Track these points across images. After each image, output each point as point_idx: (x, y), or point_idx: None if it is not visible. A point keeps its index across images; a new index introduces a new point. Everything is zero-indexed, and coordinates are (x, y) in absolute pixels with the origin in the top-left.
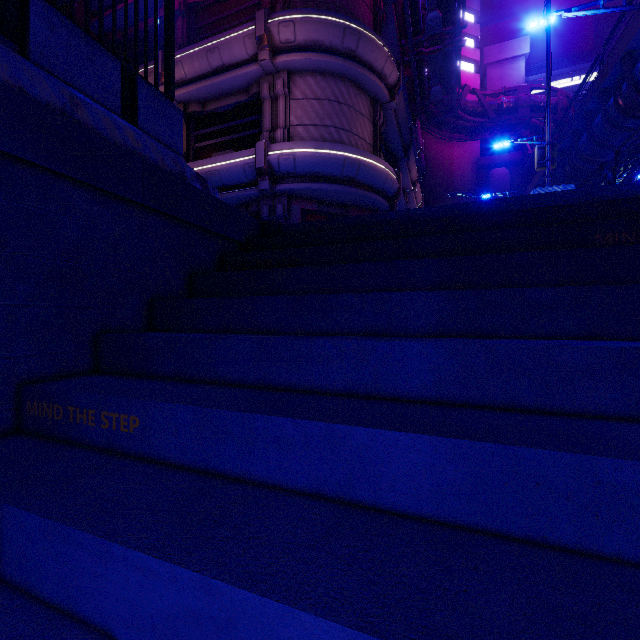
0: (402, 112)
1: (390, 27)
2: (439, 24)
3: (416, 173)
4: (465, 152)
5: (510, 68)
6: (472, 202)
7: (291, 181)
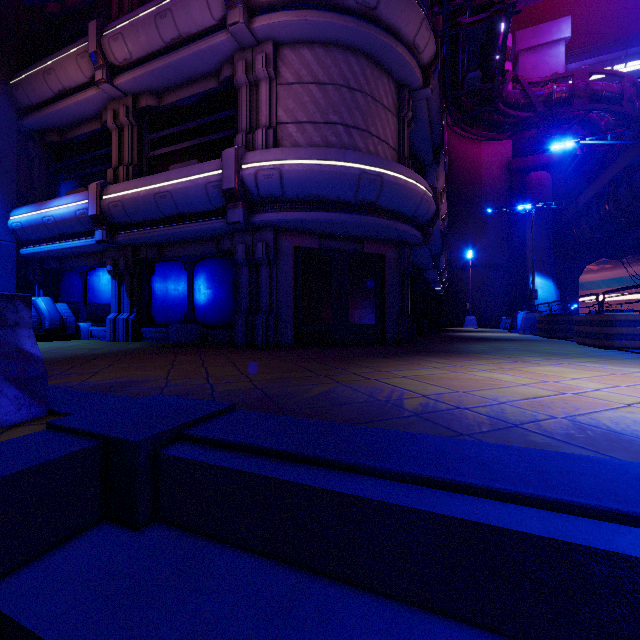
0: (435, 103)
1: None
2: None
3: (444, 181)
4: (495, 153)
5: (547, 54)
6: None
7: (277, 208)
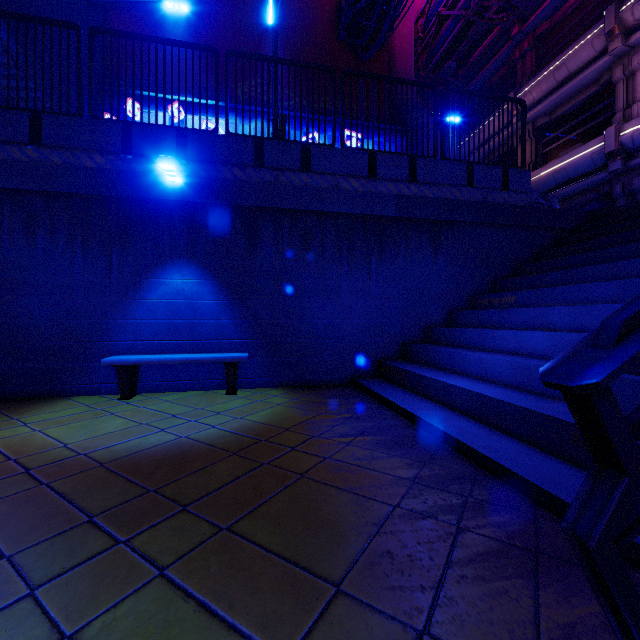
0: None
1: None
2: None
3: None
4: None
5: None
6: None
7: None
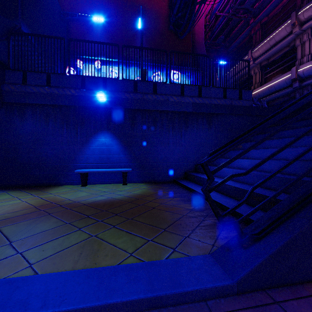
0: None
1: None
2: None
3: None
4: None
5: None
6: None
7: (311, 78)
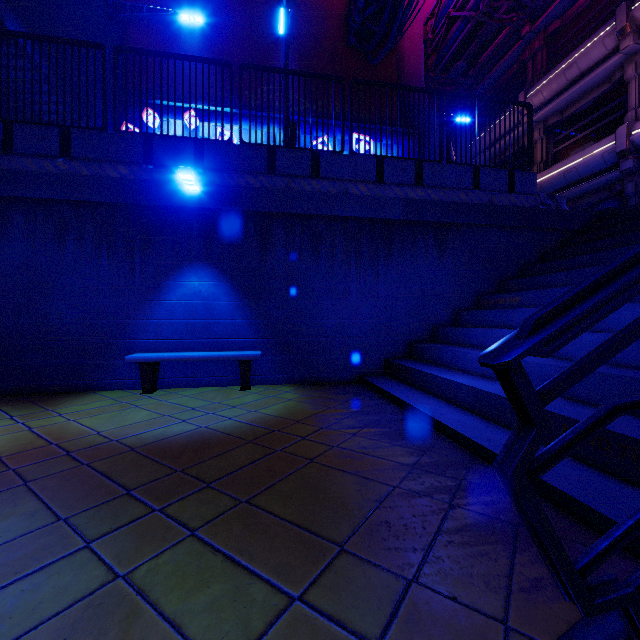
0: None
1: None
2: None
3: None
4: None
5: None
6: None
7: None
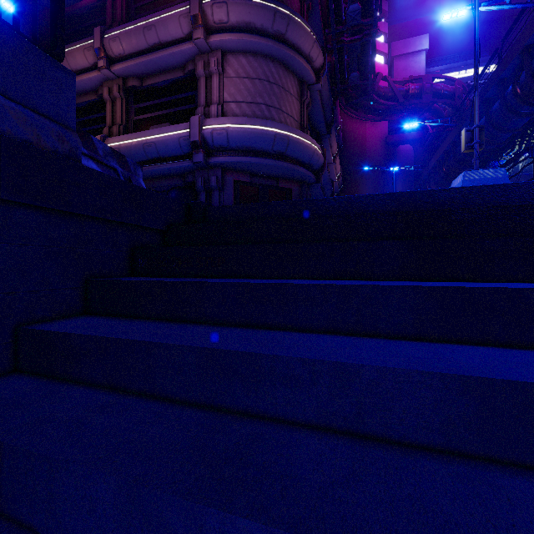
0: (326, 93)
1: (315, 16)
2: (359, 16)
3: (336, 148)
4: (376, 130)
5: (413, 61)
6: (422, 191)
7: (224, 154)
